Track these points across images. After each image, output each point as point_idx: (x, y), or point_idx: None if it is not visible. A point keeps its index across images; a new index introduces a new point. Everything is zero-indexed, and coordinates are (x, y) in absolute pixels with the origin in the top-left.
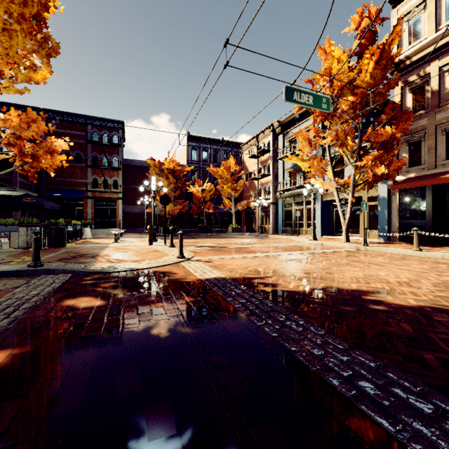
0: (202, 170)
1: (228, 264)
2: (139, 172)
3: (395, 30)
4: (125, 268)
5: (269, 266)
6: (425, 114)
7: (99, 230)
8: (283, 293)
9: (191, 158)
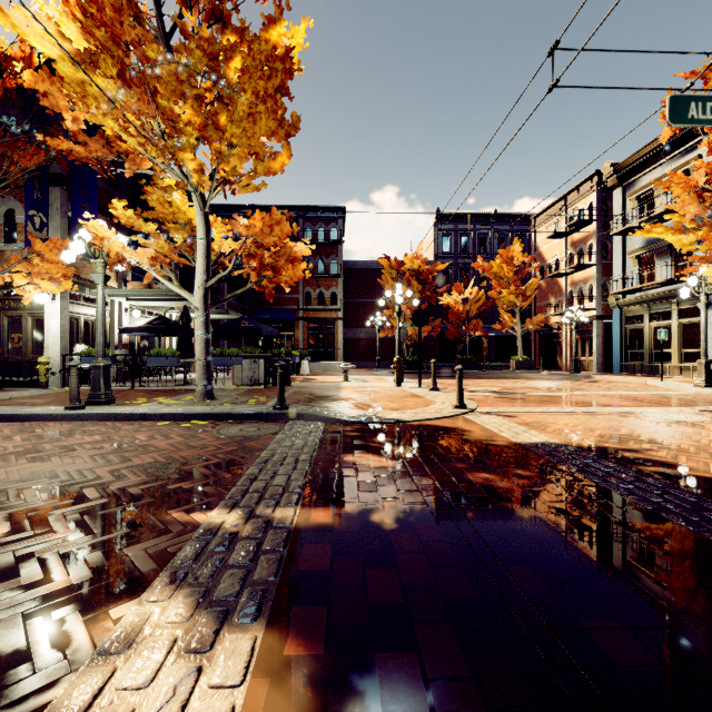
0: (460, 268)
1: (549, 423)
2: (365, 278)
3: None
4: (388, 418)
5: (635, 431)
6: None
7: (314, 364)
8: (705, 482)
9: (442, 250)
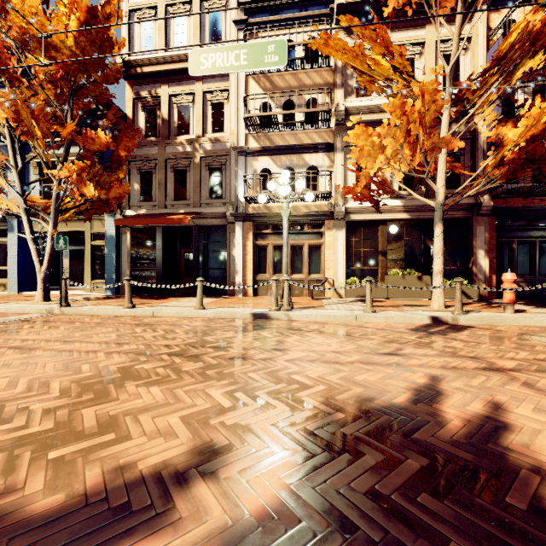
0: None
1: None
2: None
3: (113, 1)
4: None
5: None
6: (156, 141)
7: None
8: None
9: None
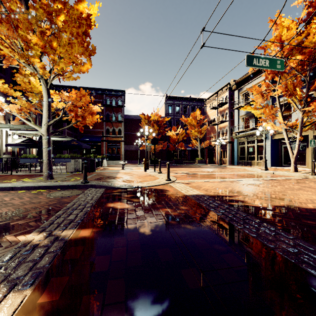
0: (175, 120)
1: (202, 186)
2: (134, 123)
3: None
4: (135, 186)
5: (234, 188)
6: None
7: (110, 161)
8: (251, 208)
9: (168, 112)
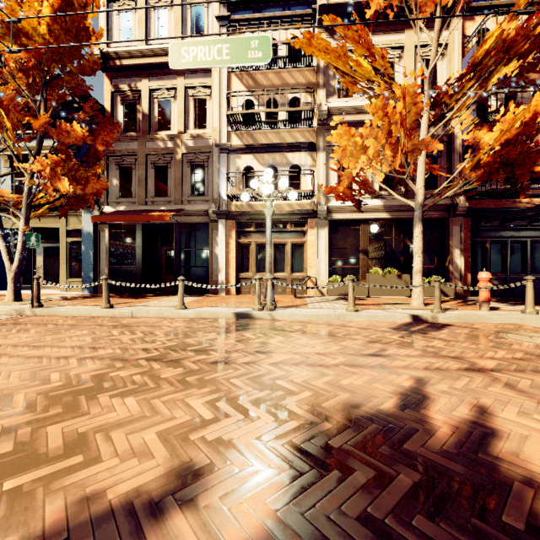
0: None
1: None
2: None
3: None
4: None
5: None
6: (136, 136)
7: None
8: None
9: None
